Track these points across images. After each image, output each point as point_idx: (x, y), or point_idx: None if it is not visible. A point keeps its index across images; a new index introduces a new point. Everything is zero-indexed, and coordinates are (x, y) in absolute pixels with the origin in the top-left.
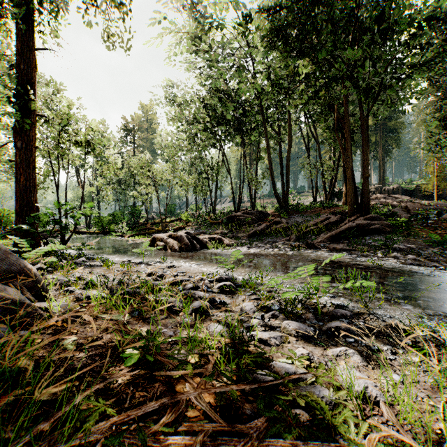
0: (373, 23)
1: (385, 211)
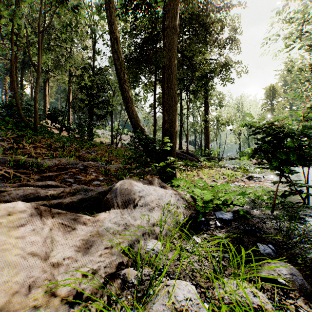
0: None
1: None
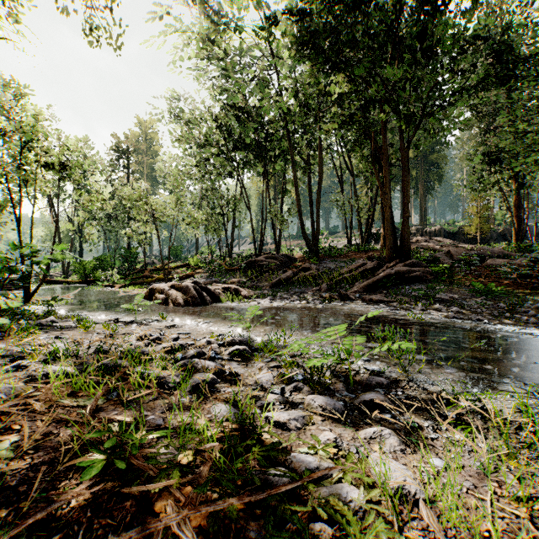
0: (413, 40)
1: (427, 256)
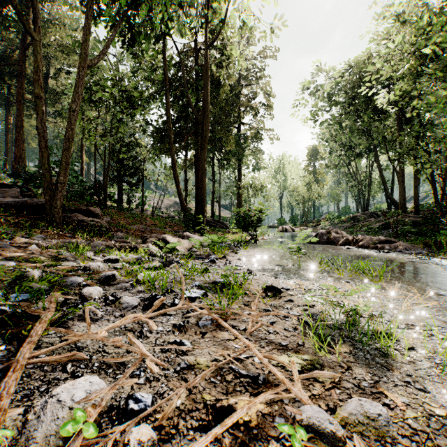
0: None
1: None
